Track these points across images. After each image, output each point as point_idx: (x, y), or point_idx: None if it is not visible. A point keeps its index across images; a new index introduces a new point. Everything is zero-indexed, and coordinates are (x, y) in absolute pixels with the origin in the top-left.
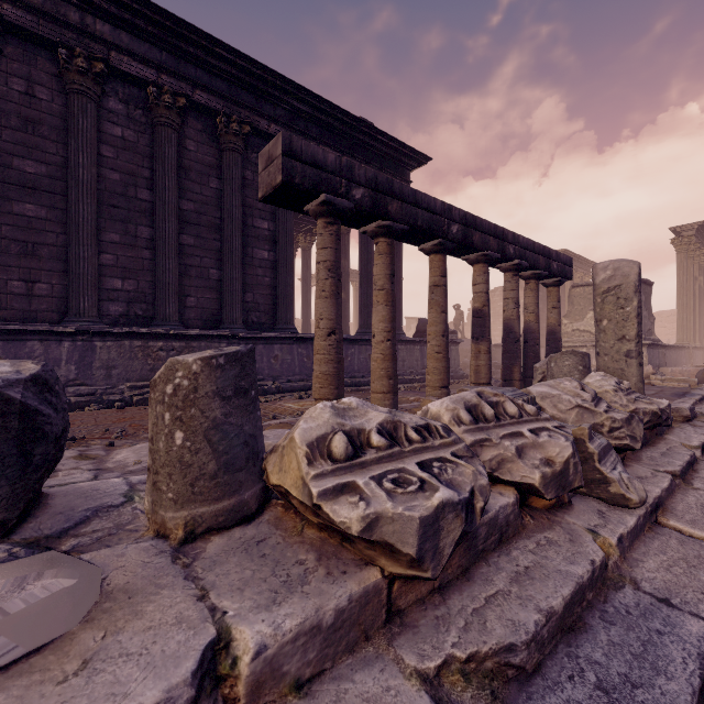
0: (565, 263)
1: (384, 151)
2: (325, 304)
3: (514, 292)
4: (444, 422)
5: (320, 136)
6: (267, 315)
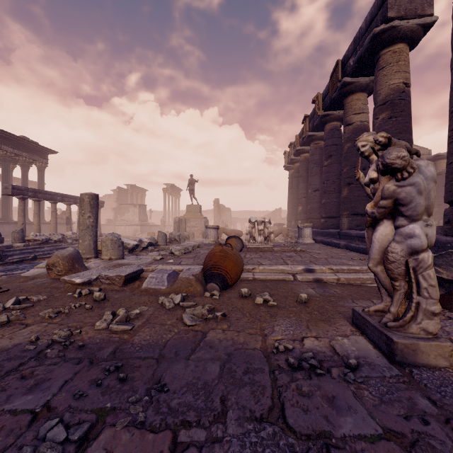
0: (101, 203)
1: (35, 148)
2: (21, 218)
3: None
4: (47, 235)
5: (2, 142)
6: None
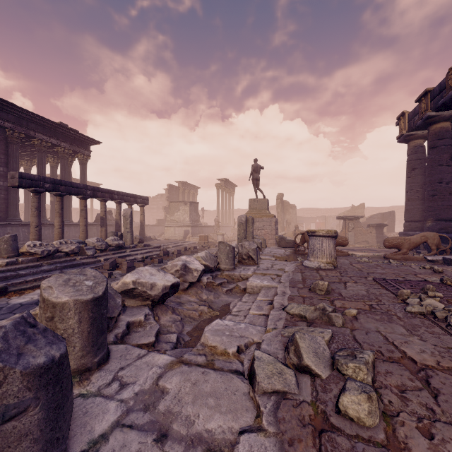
0: (145, 199)
1: (75, 137)
2: (34, 218)
3: (119, 210)
4: (55, 244)
5: (36, 129)
6: (3, 212)
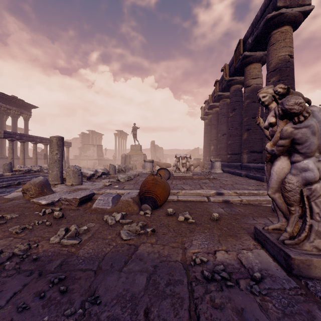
0: (70, 143)
1: (22, 104)
2: (11, 154)
3: None
4: (29, 167)
5: None
6: None
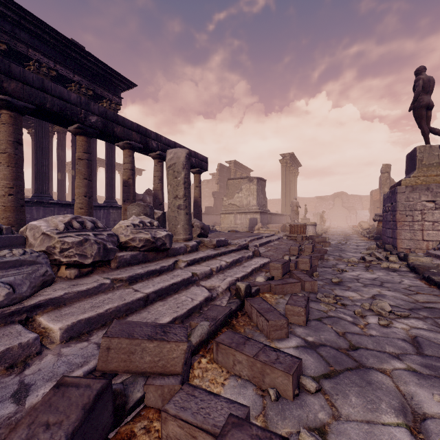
0: (202, 160)
1: (96, 70)
2: None
3: (158, 172)
4: None
5: (30, 42)
6: None
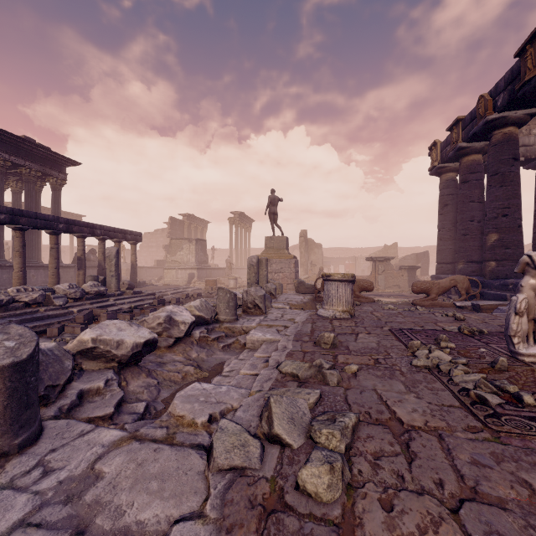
0: (137, 235)
1: (45, 155)
2: None
3: (102, 249)
4: (10, 292)
5: None
6: None
